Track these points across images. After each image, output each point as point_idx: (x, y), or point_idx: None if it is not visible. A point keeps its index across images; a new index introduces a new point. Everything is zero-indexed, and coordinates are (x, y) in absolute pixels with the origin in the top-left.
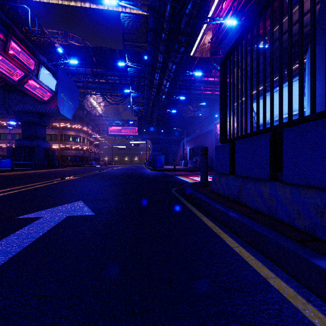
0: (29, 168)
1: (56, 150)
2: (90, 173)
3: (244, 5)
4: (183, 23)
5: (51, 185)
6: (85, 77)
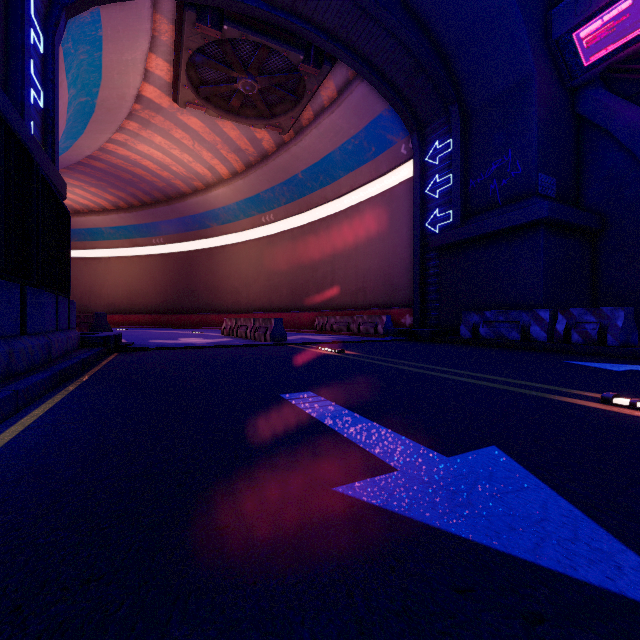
0: None
1: None
2: None
3: None
4: None
5: None
6: None
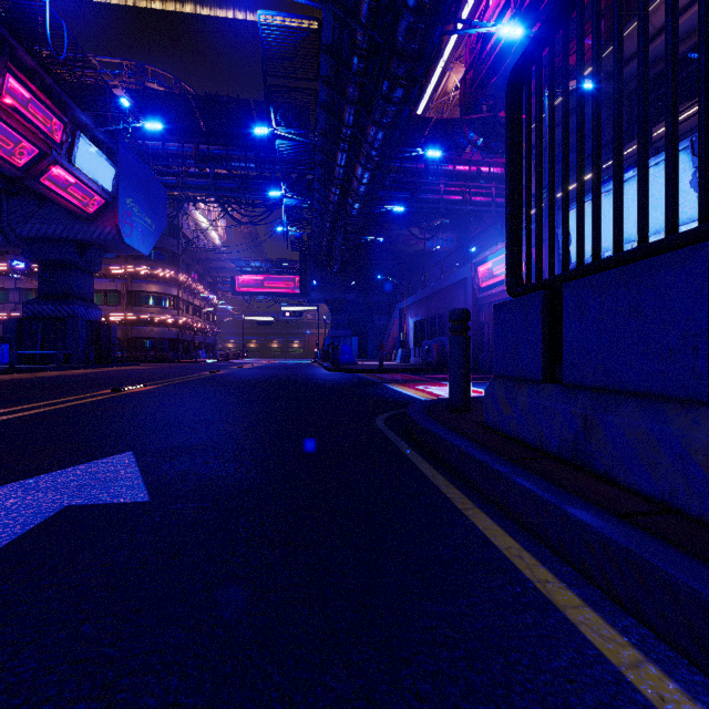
0: (52, 366)
1: (119, 325)
2: (187, 378)
3: None
4: (400, 30)
5: (80, 406)
6: (181, 164)
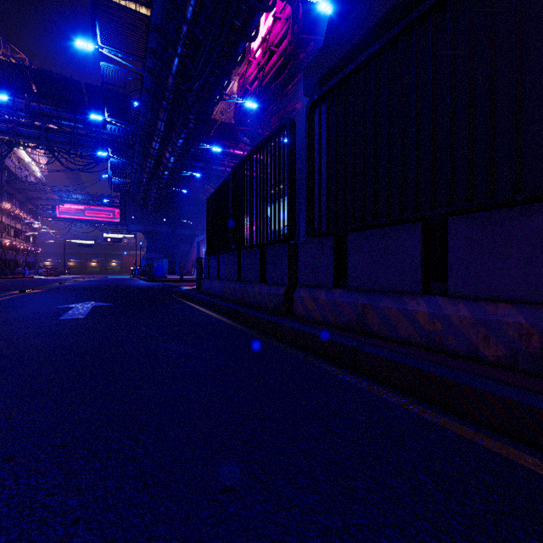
0: None
1: None
2: (50, 286)
3: (270, 80)
4: (191, 100)
5: (24, 296)
6: (12, 115)
